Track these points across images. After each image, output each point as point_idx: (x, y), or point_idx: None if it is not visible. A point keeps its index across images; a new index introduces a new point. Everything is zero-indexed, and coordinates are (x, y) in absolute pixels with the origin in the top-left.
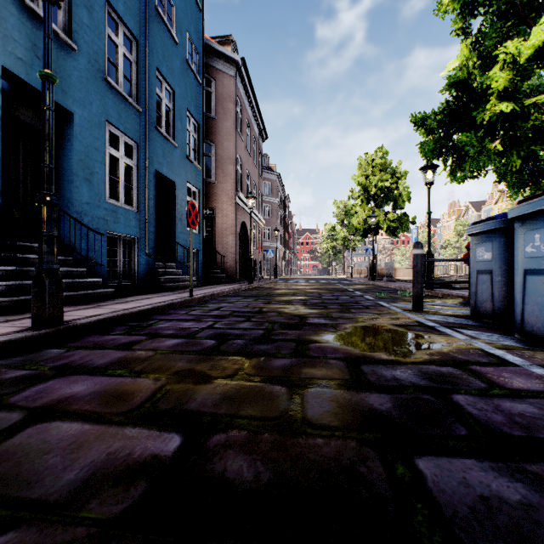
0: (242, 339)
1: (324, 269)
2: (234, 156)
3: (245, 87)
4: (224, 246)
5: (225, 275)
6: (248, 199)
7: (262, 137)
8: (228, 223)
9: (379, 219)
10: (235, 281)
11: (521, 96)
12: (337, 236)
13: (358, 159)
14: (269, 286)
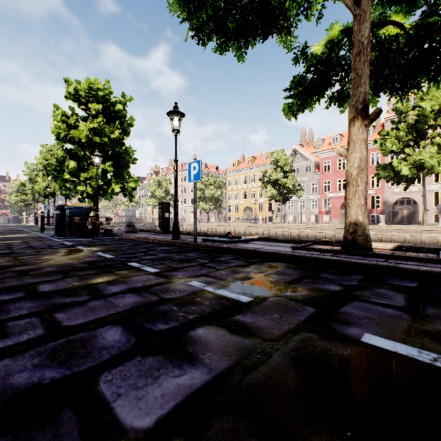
0: None
1: (14, 217)
2: None
3: None
4: None
5: None
6: None
7: None
8: None
9: (55, 188)
10: None
11: (82, 169)
12: (27, 191)
13: (41, 145)
14: None
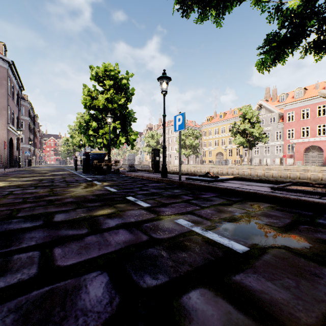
0: (34, 174)
1: (63, 161)
2: (7, 107)
3: (12, 70)
4: (1, 150)
5: (1, 164)
6: (18, 131)
7: (21, 89)
8: (3, 139)
9: (85, 141)
10: (8, 167)
11: (100, 127)
12: (70, 144)
13: (77, 113)
14: (30, 169)
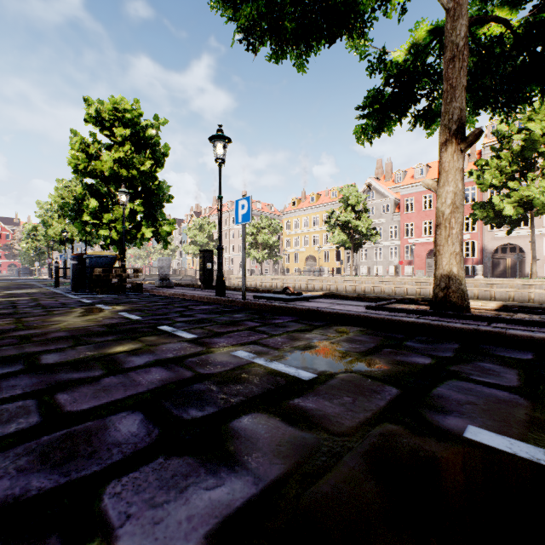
0: None
1: (25, 269)
2: None
3: None
4: None
5: None
6: None
7: None
8: None
9: (74, 233)
10: None
11: (106, 209)
12: (40, 237)
13: (57, 180)
14: None
